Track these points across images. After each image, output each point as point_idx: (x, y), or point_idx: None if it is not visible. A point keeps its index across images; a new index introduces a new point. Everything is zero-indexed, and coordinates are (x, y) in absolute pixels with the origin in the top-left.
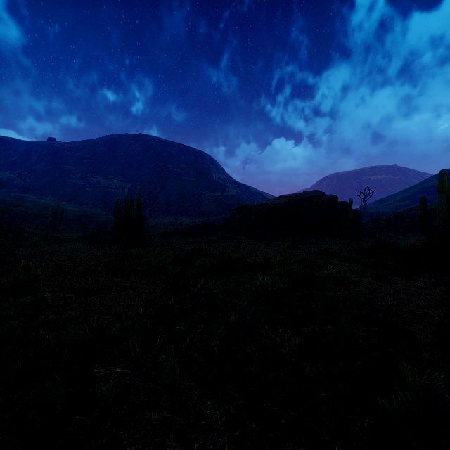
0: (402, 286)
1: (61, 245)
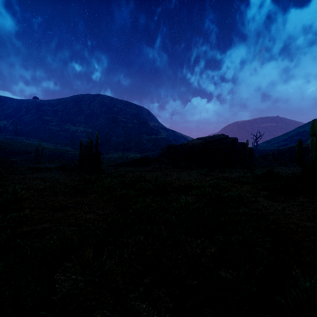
0: (286, 204)
1: (41, 173)
